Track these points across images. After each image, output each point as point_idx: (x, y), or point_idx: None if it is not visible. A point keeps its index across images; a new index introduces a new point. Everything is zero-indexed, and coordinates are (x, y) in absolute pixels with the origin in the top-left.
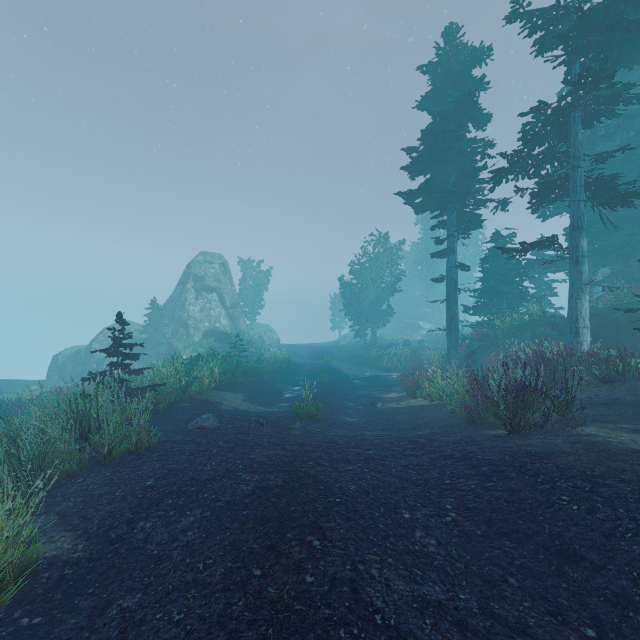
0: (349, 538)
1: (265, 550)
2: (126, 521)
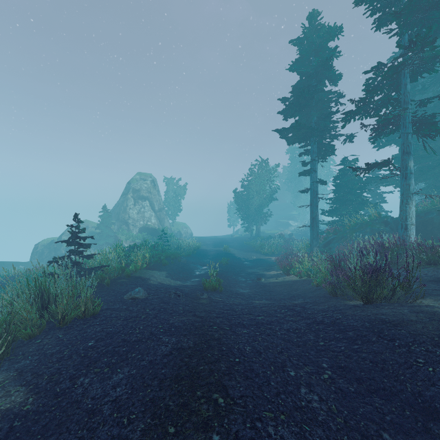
0: (247, 395)
1: (178, 407)
2: (69, 377)
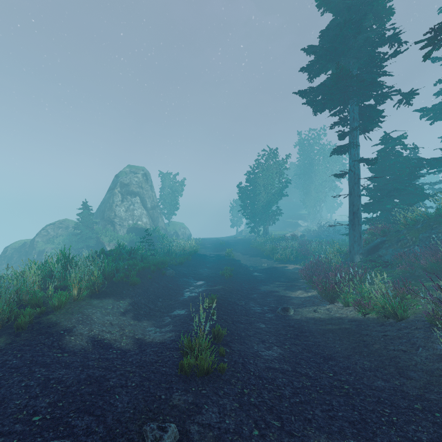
0: None
1: None
2: None
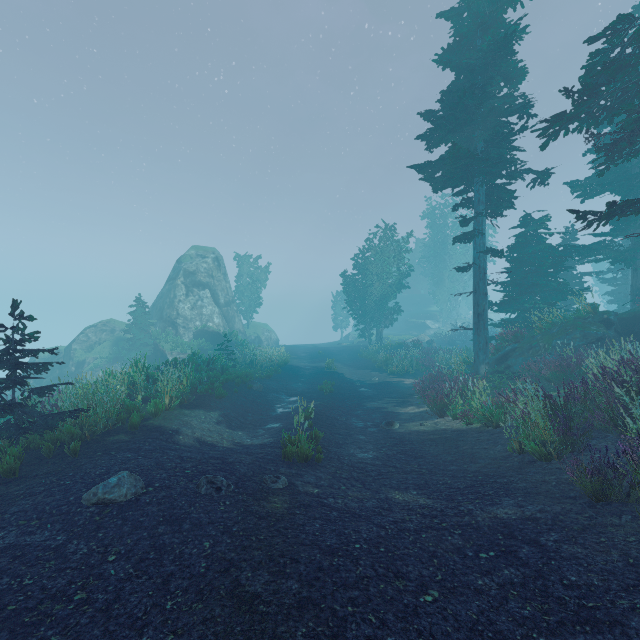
0: None
1: None
2: None
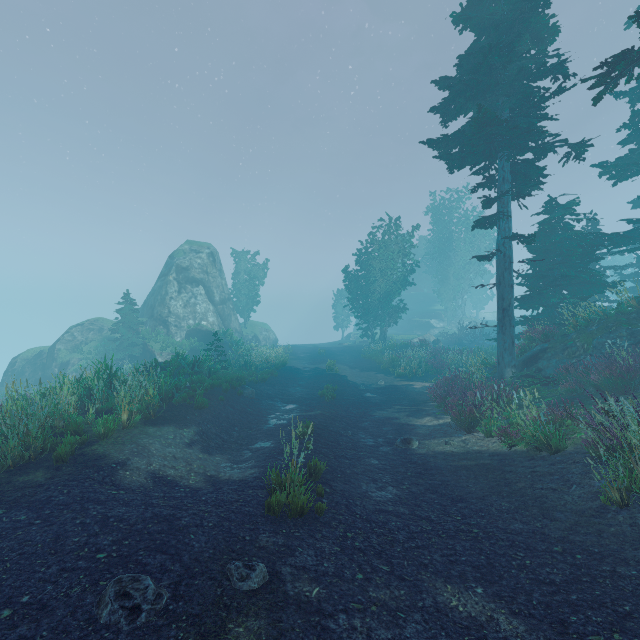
0: None
1: None
2: None
